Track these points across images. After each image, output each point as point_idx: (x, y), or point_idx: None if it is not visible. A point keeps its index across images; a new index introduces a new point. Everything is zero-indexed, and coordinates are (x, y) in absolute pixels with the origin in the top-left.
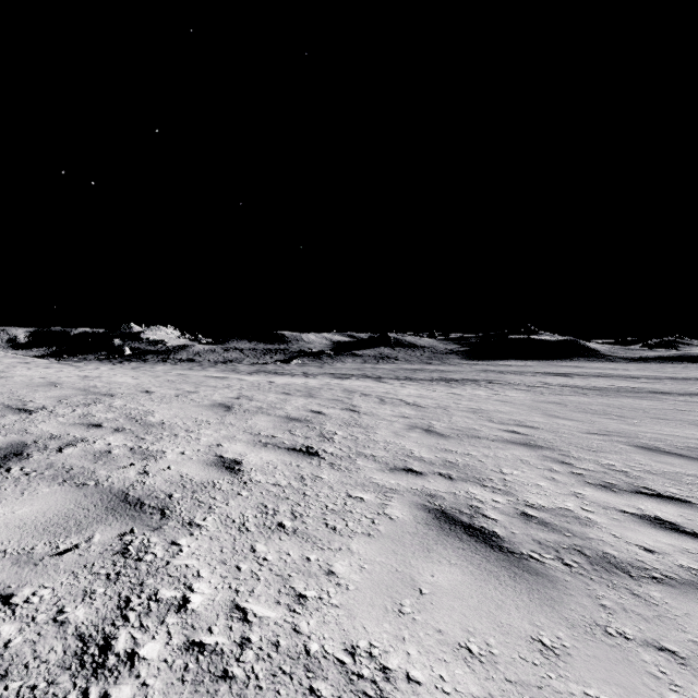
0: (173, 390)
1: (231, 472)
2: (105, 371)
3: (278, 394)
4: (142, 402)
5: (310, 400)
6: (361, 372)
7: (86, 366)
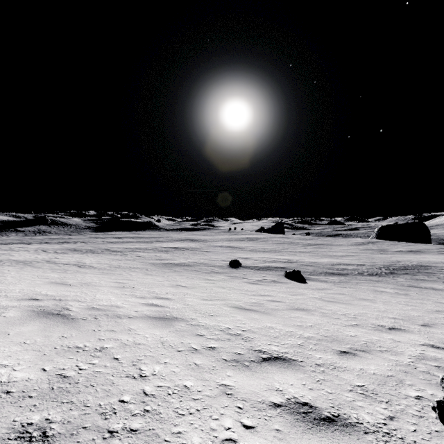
0: None
1: None
2: None
3: None
4: None
5: None
6: (20, 241)
7: None
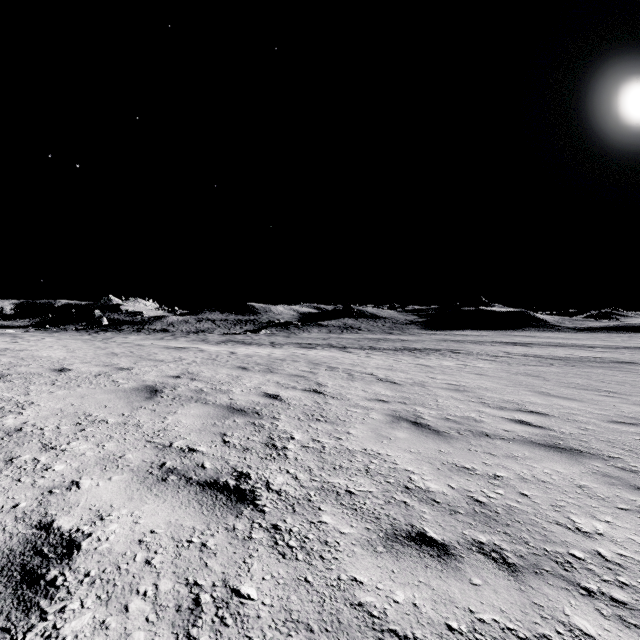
0: (100, 367)
1: (18, 603)
2: (44, 342)
3: (233, 369)
4: (31, 388)
5: (267, 377)
6: (326, 342)
7: (29, 337)
